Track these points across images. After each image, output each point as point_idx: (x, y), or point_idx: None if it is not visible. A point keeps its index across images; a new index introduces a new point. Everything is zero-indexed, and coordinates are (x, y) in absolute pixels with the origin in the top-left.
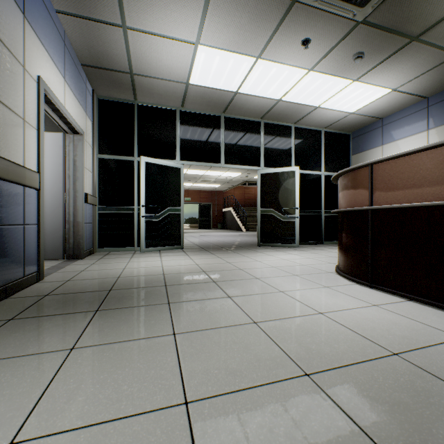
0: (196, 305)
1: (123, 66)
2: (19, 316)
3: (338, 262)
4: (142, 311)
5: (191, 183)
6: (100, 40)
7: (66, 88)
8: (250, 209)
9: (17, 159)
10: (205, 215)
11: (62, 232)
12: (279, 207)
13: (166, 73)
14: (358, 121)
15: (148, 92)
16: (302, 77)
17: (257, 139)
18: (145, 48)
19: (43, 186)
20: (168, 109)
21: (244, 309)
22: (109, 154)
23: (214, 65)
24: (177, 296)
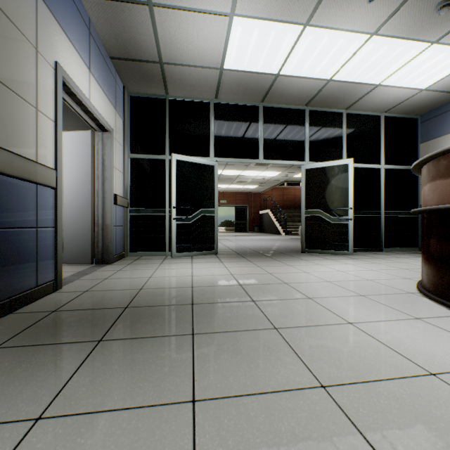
0: (229, 341)
1: (152, 55)
2: (7, 342)
3: (424, 280)
4: (156, 346)
5: (226, 185)
6: (126, 25)
7: (92, 80)
8: (289, 211)
9: (27, 153)
10: (240, 218)
11: (91, 235)
12: (327, 207)
13: (198, 58)
14: (430, 99)
15: (180, 84)
16: (361, 45)
17: (301, 130)
18: (174, 29)
19: (61, 185)
20: (201, 102)
21: (300, 353)
22: (141, 153)
23: (251, 42)
24: (204, 322)
